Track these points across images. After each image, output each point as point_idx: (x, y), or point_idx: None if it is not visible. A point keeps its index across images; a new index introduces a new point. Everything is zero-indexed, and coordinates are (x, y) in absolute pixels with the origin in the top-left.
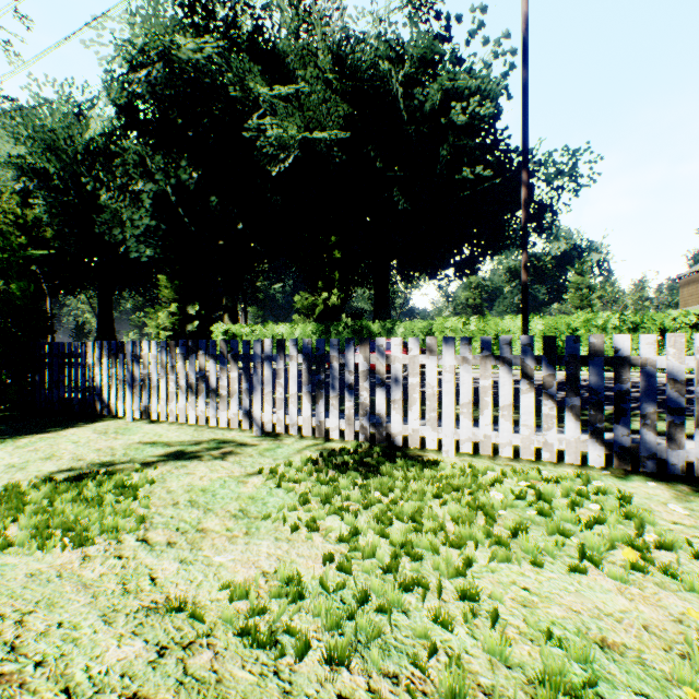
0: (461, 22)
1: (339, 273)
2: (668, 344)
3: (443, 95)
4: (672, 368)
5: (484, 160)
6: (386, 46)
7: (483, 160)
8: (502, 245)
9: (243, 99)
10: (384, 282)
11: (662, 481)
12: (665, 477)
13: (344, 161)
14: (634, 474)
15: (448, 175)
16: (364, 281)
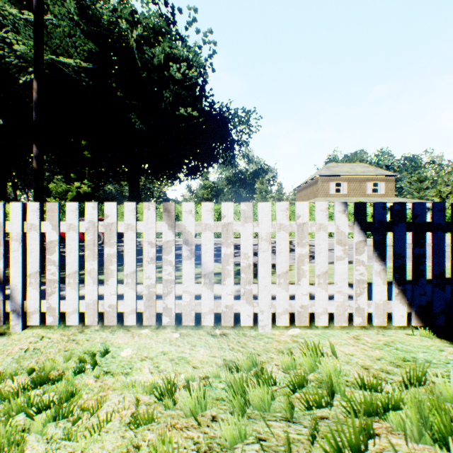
0: (182, 13)
1: (92, 169)
2: None
3: (166, 56)
4: None
5: (194, 105)
6: (124, 10)
7: (193, 105)
8: (213, 161)
9: None
10: (136, 179)
11: None
12: None
13: (91, 85)
14: None
15: (172, 111)
16: (125, 177)
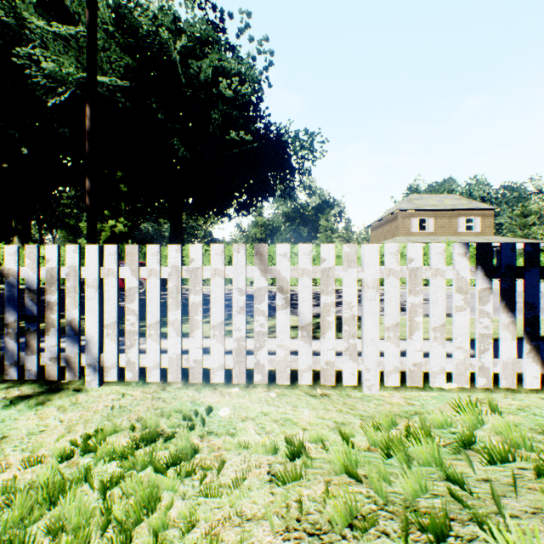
0: (233, 19)
1: (129, 205)
2: (27, 255)
3: (215, 71)
4: (29, 278)
5: (247, 127)
6: (166, 18)
7: (246, 127)
8: (269, 194)
9: (18, 27)
10: (178, 216)
11: (21, 386)
12: (34, 382)
13: (128, 106)
14: (10, 382)
15: (221, 135)
16: (165, 214)
